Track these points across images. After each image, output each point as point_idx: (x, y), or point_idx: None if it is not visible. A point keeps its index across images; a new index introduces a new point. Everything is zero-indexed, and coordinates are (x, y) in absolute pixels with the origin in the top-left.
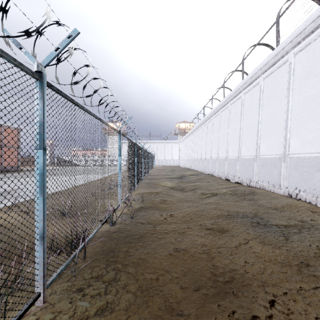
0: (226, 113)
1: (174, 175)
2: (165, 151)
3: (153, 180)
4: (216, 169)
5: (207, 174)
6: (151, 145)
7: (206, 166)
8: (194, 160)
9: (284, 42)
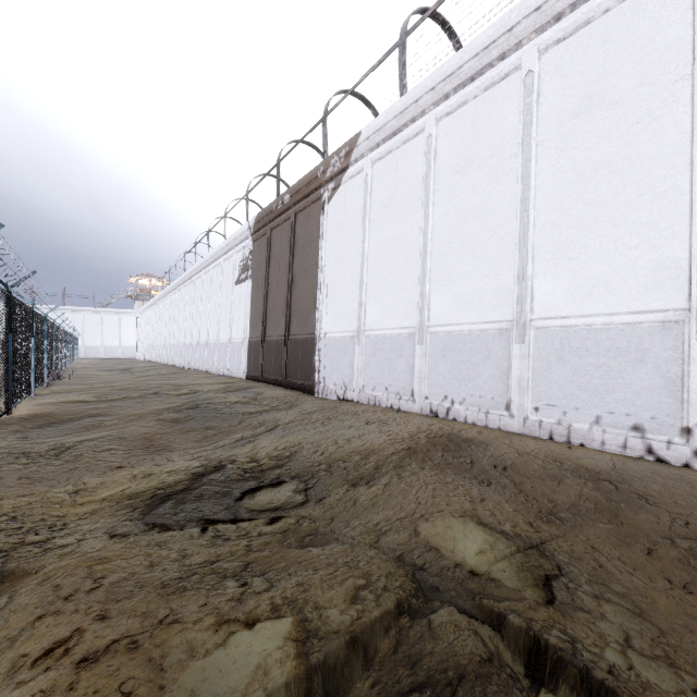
0: (187, 291)
1: (117, 367)
2: (105, 329)
3: (80, 372)
4: (177, 357)
5: (168, 365)
6: (67, 315)
7: (170, 355)
8: (158, 347)
9: (207, 256)
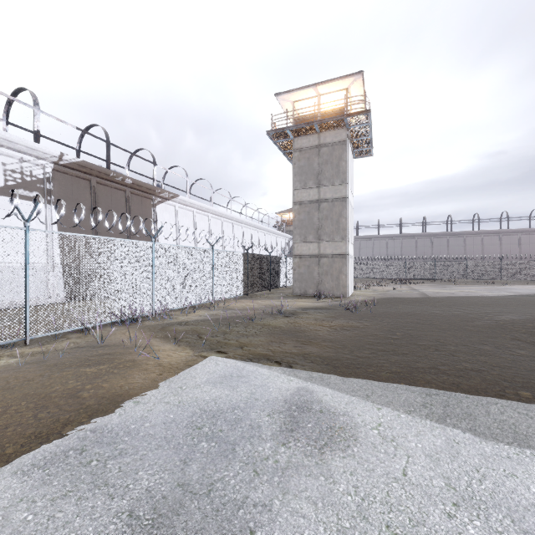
0: None
1: None
2: None
3: None
4: None
5: None
6: None
7: None
8: None
9: None
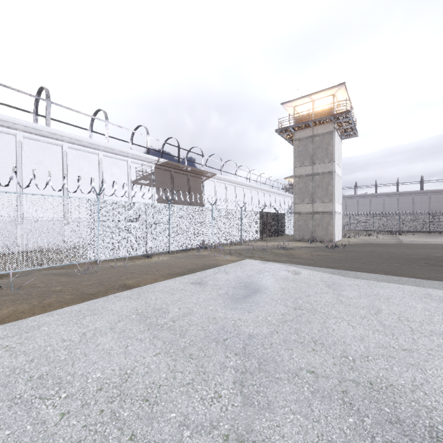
0: None
1: None
2: None
3: None
4: None
5: None
6: None
7: None
8: None
9: (65, 133)
